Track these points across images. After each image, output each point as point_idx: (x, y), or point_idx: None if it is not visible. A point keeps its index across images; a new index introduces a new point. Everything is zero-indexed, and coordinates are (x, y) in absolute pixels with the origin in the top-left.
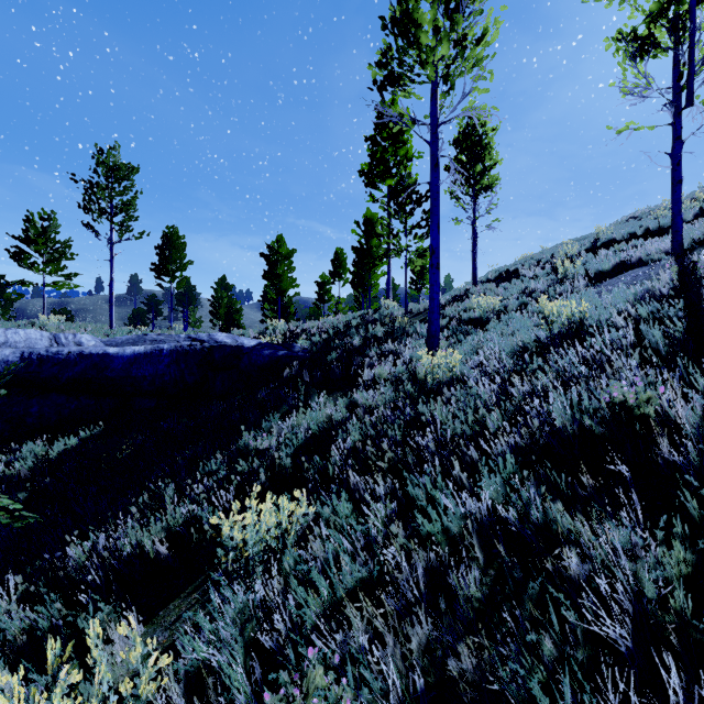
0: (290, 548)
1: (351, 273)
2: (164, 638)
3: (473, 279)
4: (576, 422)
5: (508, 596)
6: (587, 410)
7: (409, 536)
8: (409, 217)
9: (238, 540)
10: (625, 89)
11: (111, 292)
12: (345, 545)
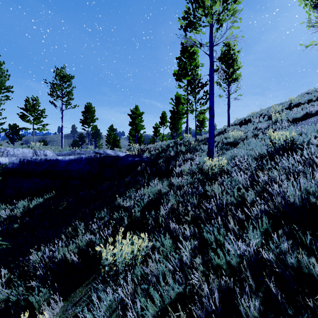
0: (138, 266)
1: (169, 122)
2: (72, 311)
3: (228, 124)
4: (306, 200)
5: (275, 315)
6: (313, 193)
7: (205, 262)
8: (197, 94)
9: (110, 261)
10: (309, 25)
11: (62, 132)
12: (169, 267)
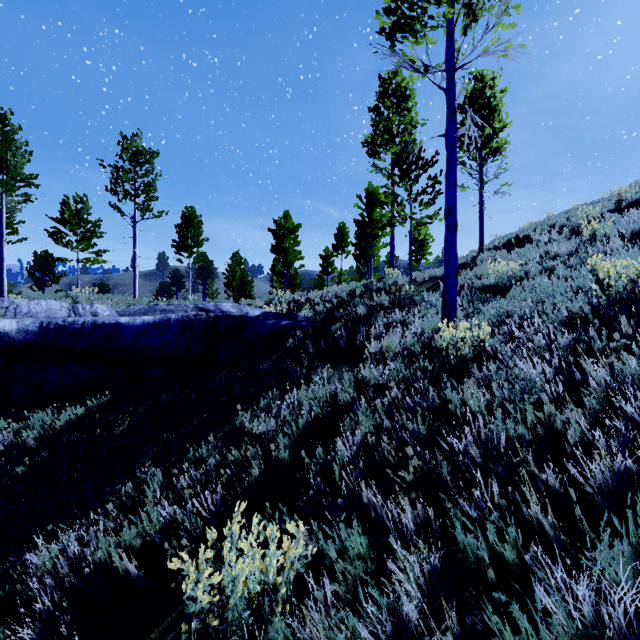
0: (280, 619)
1: (353, 245)
2: None
3: (480, 246)
4: None
5: None
6: None
7: (462, 617)
8: (414, 184)
9: (203, 604)
10: None
11: (134, 266)
12: (364, 639)
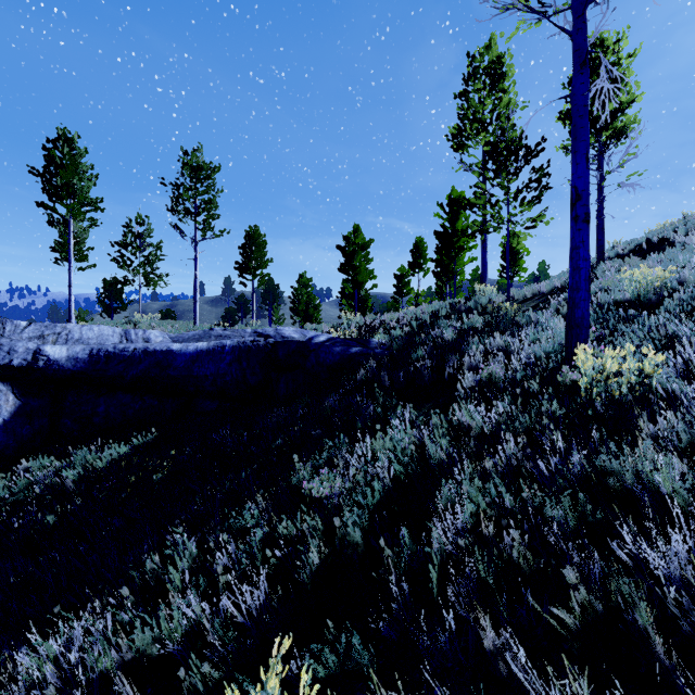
0: None
1: (433, 261)
2: None
3: (600, 254)
4: None
5: None
6: None
7: None
8: (513, 179)
9: None
10: None
11: (195, 289)
12: None
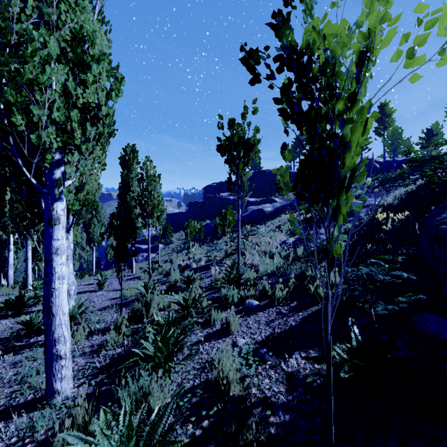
0: None
1: None
2: None
3: None
4: None
5: None
6: None
7: None
8: None
9: None
10: None
11: None
12: None
